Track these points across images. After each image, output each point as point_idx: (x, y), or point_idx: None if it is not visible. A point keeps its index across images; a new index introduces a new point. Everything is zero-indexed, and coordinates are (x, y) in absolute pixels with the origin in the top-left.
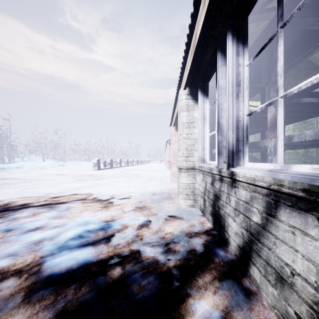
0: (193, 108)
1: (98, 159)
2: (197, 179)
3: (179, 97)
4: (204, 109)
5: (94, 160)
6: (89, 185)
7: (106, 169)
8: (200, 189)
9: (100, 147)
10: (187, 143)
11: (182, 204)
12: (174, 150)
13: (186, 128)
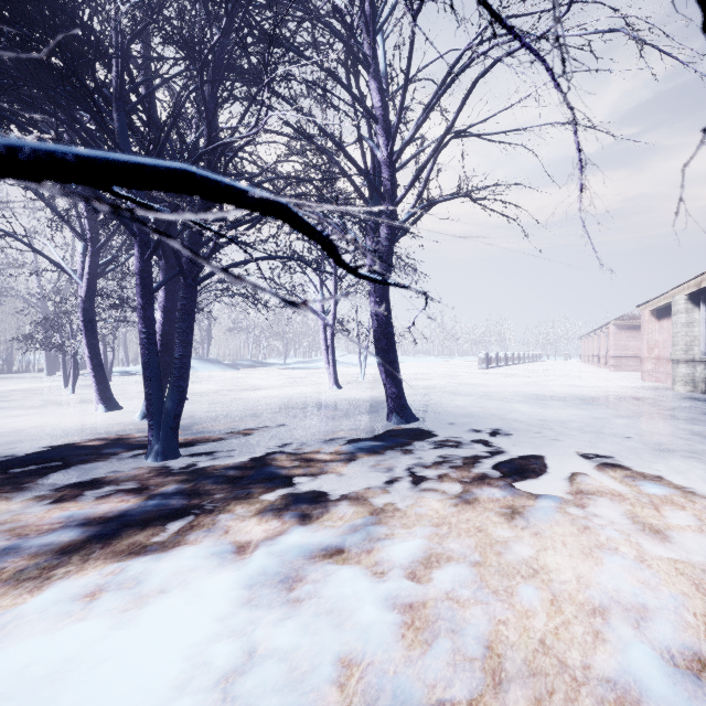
0: (692, 311)
1: (487, 353)
2: (697, 369)
3: (676, 301)
4: (705, 316)
5: (480, 354)
6: (538, 380)
7: (493, 369)
8: (701, 377)
9: (433, 331)
10: (685, 340)
11: (680, 390)
12: (648, 341)
13: (684, 328)
